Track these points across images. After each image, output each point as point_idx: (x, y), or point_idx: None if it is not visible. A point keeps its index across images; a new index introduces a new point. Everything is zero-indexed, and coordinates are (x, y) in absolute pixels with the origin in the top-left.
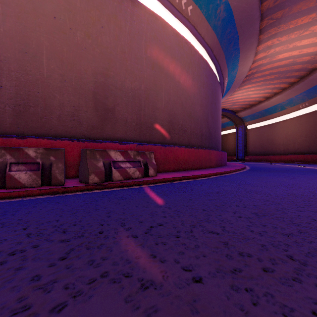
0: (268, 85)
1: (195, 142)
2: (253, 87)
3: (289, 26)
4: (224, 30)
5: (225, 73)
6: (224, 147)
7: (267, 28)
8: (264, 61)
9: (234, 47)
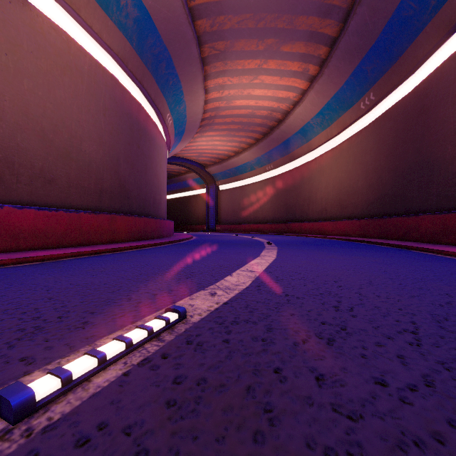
0: (234, 137)
1: (82, 202)
2: (218, 136)
3: (237, 67)
4: (143, 38)
5: (163, 105)
6: (193, 213)
7: (212, 59)
8: (221, 104)
9: (168, 71)
